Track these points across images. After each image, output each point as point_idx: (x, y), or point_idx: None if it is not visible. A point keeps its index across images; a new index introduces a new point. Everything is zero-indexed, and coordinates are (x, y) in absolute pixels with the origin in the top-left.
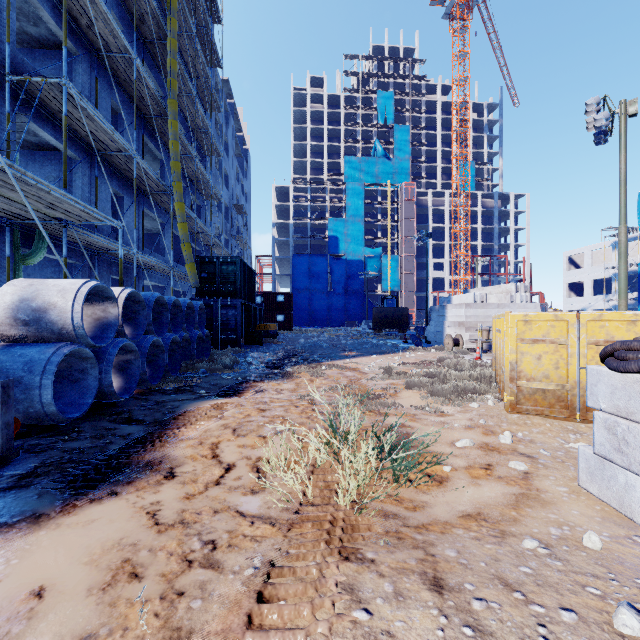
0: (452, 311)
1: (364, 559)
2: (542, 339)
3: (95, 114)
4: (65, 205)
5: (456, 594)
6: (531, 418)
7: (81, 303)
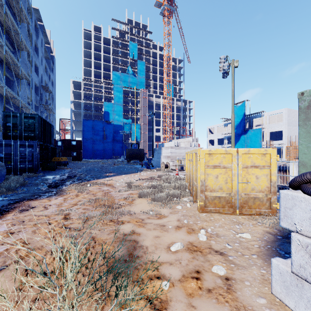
0: (164, 150)
1: None
2: (219, 165)
3: None
4: None
5: None
6: (213, 215)
7: None
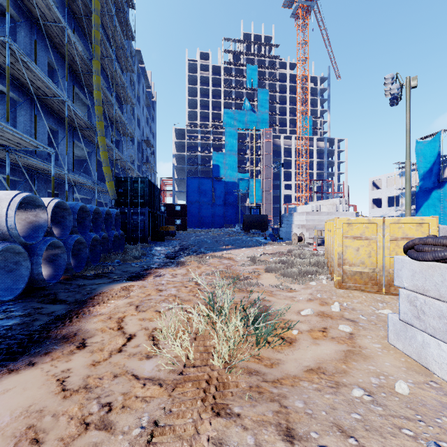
0: (297, 217)
1: (232, 414)
2: (360, 236)
3: (33, 66)
4: (6, 134)
5: (304, 443)
6: (352, 292)
7: (14, 209)
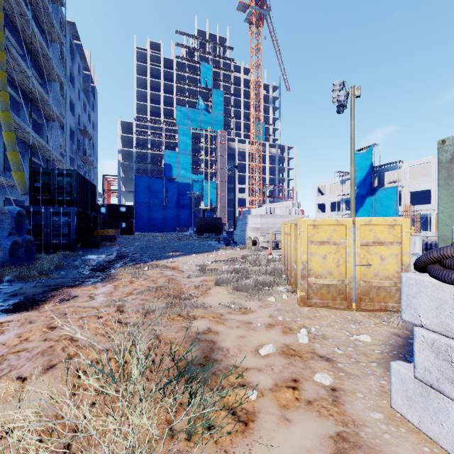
0: (251, 220)
1: None
2: (327, 241)
3: None
4: None
5: None
6: (319, 310)
7: None
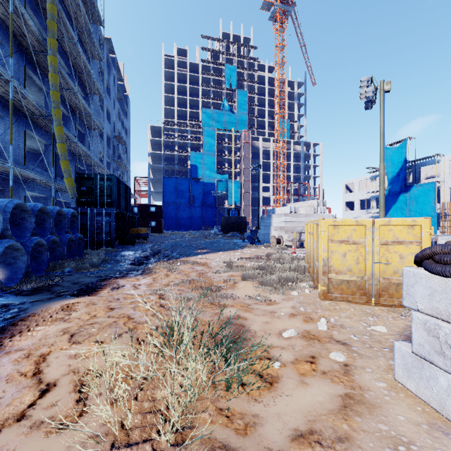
0: (276, 219)
1: None
2: (347, 240)
3: None
4: None
5: None
6: (339, 304)
7: None
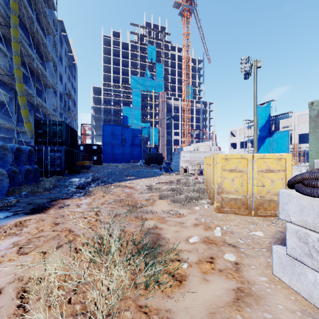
0: (183, 154)
1: None
2: (234, 169)
3: None
4: None
5: None
6: (229, 215)
7: None
